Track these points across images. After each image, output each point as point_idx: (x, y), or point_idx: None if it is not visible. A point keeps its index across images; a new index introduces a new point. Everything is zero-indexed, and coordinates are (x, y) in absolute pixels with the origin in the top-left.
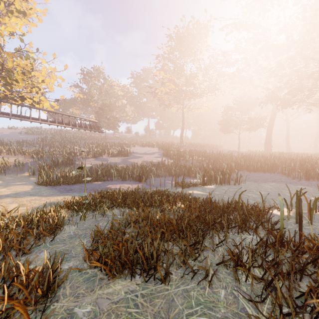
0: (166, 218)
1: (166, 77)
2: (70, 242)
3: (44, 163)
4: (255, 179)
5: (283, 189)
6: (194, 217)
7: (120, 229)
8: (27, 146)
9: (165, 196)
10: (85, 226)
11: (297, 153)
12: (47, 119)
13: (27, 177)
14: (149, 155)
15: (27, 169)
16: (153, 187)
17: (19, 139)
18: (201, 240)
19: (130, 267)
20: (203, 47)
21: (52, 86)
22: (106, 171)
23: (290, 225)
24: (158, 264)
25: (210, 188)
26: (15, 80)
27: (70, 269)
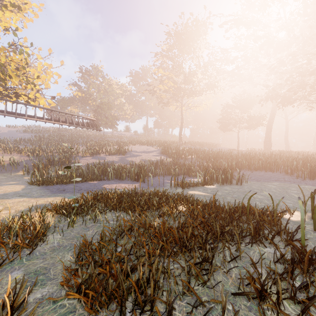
0: (166, 226)
1: (164, 75)
2: (50, 256)
3: (39, 161)
4: (257, 178)
5: (288, 189)
6: (198, 224)
7: (111, 240)
8: (24, 144)
9: (164, 198)
10: (72, 234)
11: (296, 151)
12: (43, 117)
13: (21, 176)
14: (147, 154)
15: (21, 168)
16: (151, 187)
17: (16, 138)
18: (210, 259)
19: (119, 301)
20: (202, 44)
21: (48, 83)
22: (103, 170)
23: (309, 233)
24: (156, 297)
25: (212, 188)
26: (8, 75)
27: (42, 300)
